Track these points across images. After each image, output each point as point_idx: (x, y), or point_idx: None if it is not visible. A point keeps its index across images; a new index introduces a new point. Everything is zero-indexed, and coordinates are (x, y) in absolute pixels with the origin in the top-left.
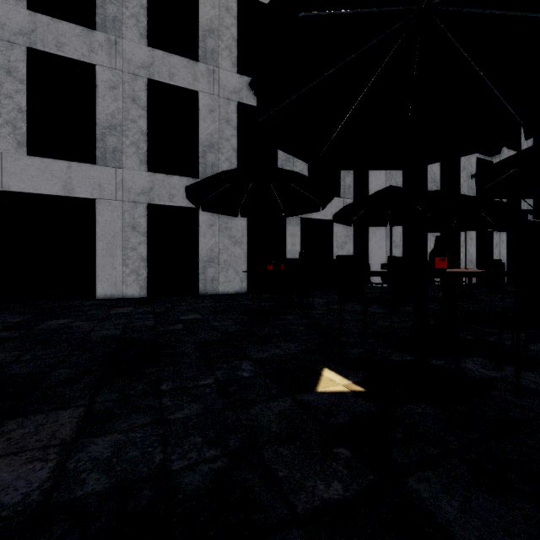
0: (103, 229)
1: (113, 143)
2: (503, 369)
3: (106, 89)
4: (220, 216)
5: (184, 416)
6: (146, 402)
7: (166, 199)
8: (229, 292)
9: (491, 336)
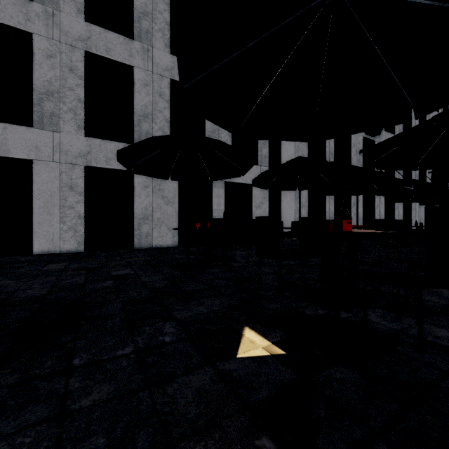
0: (40, 189)
1: (50, 108)
2: (401, 320)
3: (43, 57)
4: (154, 178)
5: (90, 403)
6: (50, 384)
7: (103, 162)
8: (162, 246)
9: (384, 285)
